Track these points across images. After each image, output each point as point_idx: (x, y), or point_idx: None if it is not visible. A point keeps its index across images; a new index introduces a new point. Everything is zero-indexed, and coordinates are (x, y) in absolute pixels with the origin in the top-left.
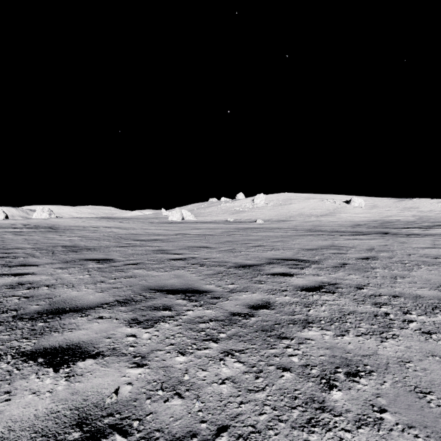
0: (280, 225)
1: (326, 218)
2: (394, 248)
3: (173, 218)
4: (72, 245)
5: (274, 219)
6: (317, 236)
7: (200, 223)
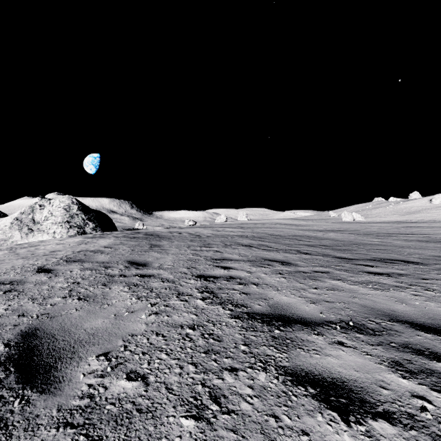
0: None
1: None
2: None
3: (346, 219)
4: (331, 230)
5: None
6: None
7: (372, 223)
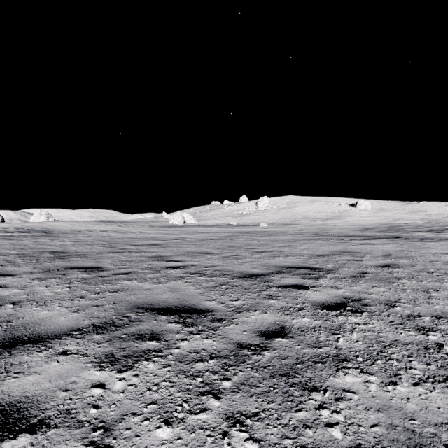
0: (285, 229)
1: (332, 221)
2: (412, 254)
3: (174, 222)
4: (61, 251)
5: (278, 222)
6: (326, 241)
7: (202, 227)
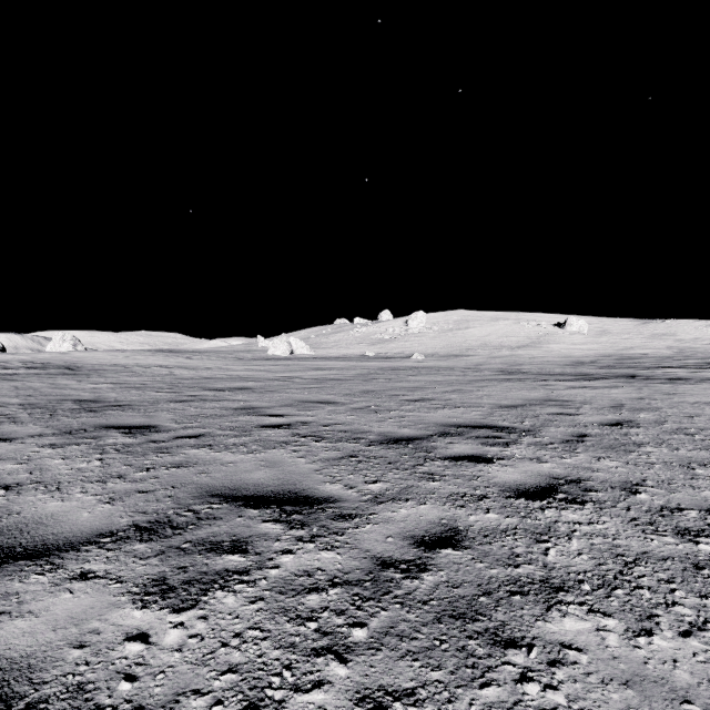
0: (452, 363)
1: (527, 351)
2: (658, 404)
3: (275, 352)
4: (92, 399)
5: (441, 353)
6: (518, 382)
7: (320, 360)
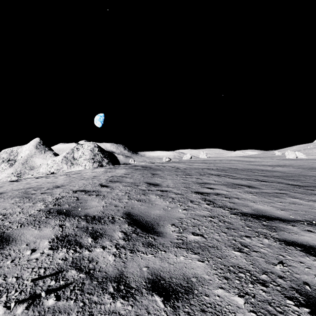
0: None
1: None
2: None
3: (289, 157)
4: (277, 165)
5: None
6: None
7: (313, 160)
